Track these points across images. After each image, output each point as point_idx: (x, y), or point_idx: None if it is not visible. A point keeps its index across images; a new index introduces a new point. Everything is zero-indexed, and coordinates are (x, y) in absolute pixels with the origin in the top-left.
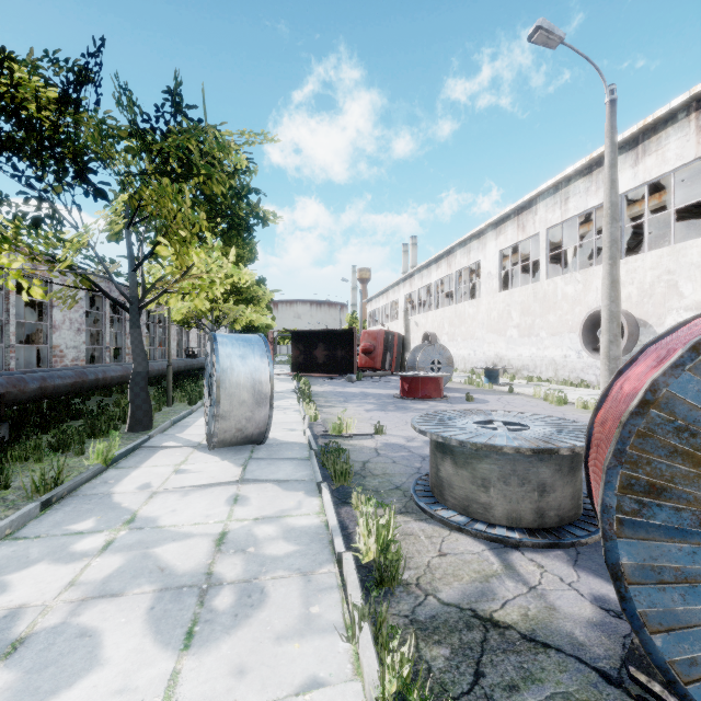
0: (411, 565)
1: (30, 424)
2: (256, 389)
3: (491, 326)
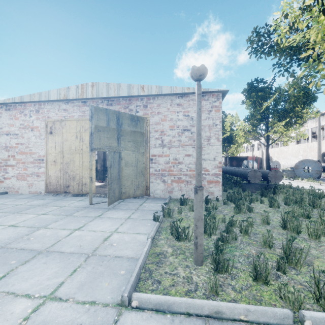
0: None
1: None
2: (255, 167)
3: (293, 155)
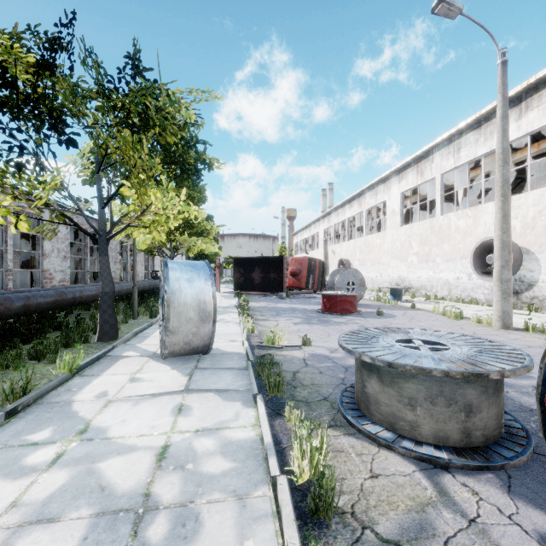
0: (344, 489)
1: (19, 334)
2: (201, 308)
3: (394, 254)
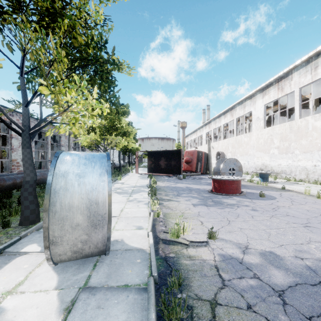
0: None
1: None
2: (92, 210)
3: (259, 148)
